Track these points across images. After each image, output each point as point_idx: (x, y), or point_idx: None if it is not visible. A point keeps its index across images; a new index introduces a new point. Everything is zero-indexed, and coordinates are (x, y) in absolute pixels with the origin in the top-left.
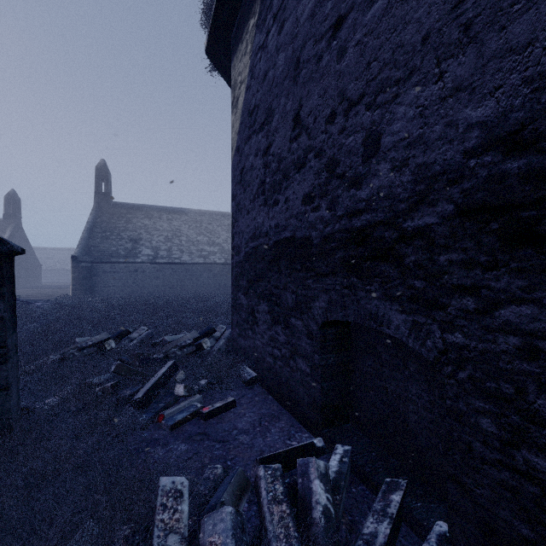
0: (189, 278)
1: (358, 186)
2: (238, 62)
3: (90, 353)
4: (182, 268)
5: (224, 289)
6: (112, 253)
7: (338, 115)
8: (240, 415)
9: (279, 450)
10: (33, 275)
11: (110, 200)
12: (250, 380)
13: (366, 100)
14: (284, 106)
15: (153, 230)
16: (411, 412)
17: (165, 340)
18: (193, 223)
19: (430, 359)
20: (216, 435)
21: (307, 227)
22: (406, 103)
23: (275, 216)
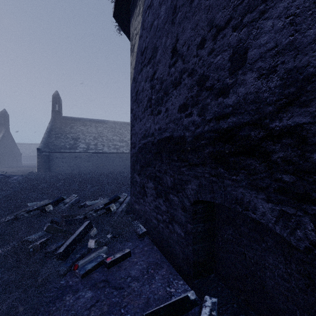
0: (108, 161)
1: (225, 95)
2: (134, 21)
3: (35, 214)
4: (104, 155)
5: (129, 168)
6: (61, 147)
7: (207, 40)
8: (133, 263)
9: (161, 297)
10: (16, 159)
11: (61, 115)
12: (141, 234)
13: (233, 23)
14: (165, 43)
15: (87, 133)
16: (268, 278)
17: (87, 204)
18: (110, 129)
19: (300, 248)
20: (114, 282)
21: (182, 129)
22: (274, 16)
23: (159, 121)
